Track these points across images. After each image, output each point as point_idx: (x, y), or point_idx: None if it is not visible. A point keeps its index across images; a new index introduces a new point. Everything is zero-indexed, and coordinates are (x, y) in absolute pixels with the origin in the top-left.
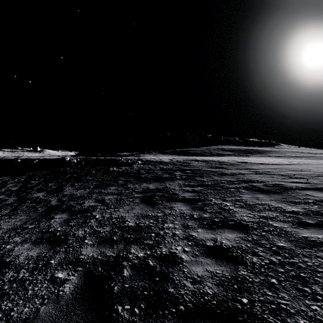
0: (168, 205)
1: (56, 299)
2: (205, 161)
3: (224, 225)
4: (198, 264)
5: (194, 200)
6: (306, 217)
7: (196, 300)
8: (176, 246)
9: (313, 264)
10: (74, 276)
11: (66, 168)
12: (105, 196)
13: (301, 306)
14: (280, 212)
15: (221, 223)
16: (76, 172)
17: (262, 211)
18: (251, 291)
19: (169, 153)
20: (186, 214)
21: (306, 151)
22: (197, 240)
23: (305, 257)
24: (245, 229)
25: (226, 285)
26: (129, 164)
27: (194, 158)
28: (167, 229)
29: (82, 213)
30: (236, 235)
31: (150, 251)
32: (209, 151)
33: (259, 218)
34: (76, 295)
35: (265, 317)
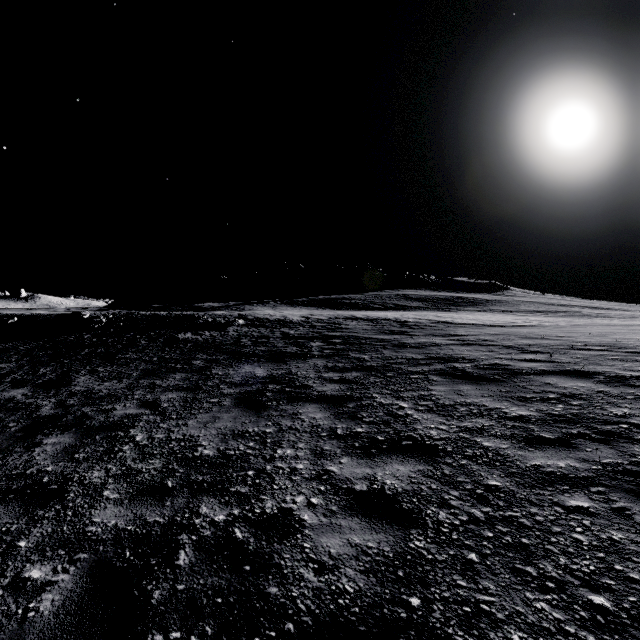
0: (290, 409)
1: (17, 629)
2: (372, 319)
3: (393, 449)
4: (334, 530)
5: (341, 398)
6: (542, 428)
7: (320, 607)
8: (294, 494)
9: (546, 519)
10: (67, 574)
11: (83, 336)
12: (161, 393)
13: (517, 604)
14: (498, 419)
15: (387, 444)
16: (104, 343)
17: (466, 418)
18: (429, 581)
19: (304, 303)
20: (322, 428)
21: (555, 301)
22: (337, 482)
23: (532, 506)
24: (430, 455)
25: (383, 573)
26: (221, 326)
27: (351, 314)
28: (280, 460)
29: (107, 431)
30: (414, 468)
31: (240, 509)
32: (381, 300)
33: (458, 432)
34: (66, 617)
35: (449, 632)
